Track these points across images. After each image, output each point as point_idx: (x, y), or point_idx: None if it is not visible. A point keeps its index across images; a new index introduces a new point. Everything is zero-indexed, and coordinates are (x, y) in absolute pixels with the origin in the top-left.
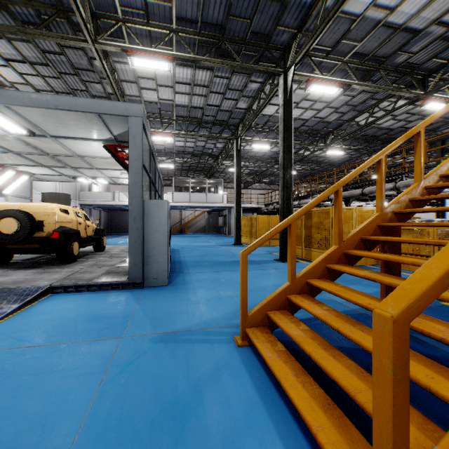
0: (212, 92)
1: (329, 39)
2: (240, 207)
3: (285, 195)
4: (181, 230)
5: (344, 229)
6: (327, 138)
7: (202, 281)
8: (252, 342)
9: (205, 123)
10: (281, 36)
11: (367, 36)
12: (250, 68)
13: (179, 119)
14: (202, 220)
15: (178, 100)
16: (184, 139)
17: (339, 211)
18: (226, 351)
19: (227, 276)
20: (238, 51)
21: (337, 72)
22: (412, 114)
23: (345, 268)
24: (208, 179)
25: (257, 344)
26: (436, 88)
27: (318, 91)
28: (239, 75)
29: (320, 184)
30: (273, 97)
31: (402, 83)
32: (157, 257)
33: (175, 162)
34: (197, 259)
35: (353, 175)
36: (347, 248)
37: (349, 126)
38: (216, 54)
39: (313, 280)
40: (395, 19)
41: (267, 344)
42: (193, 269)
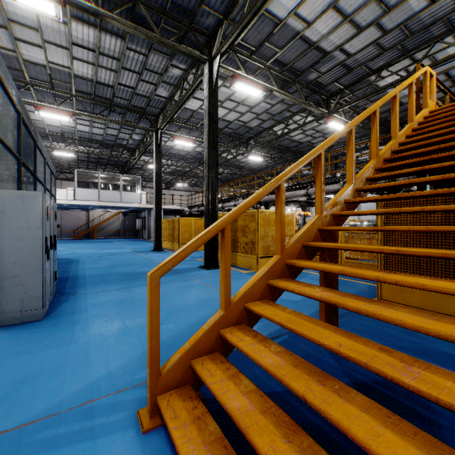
0: (125, 69)
1: (254, 38)
2: (160, 208)
3: (211, 195)
4: (88, 234)
5: (268, 232)
6: (249, 144)
7: (102, 306)
8: (167, 426)
9: (117, 106)
10: (206, 18)
11: (288, 45)
12: (171, 45)
13: (80, 95)
14: (116, 223)
15: (78, 69)
16: (90, 124)
17: (282, 212)
18: (121, 450)
19: (140, 293)
20: (156, 23)
21: (259, 76)
22: (317, 131)
23: (292, 285)
24: (122, 176)
25: (175, 434)
26: (337, 109)
27: (243, 90)
28: (158, 54)
29: (242, 188)
30: (197, 89)
31: (311, 101)
32: (22, 279)
33: (77, 150)
34: (102, 271)
35: (296, 168)
36: (290, 257)
37: (268, 134)
38: (128, 18)
39: (253, 304)
40: (310, 35)
41: (192, 427)
42: (93, 286)
